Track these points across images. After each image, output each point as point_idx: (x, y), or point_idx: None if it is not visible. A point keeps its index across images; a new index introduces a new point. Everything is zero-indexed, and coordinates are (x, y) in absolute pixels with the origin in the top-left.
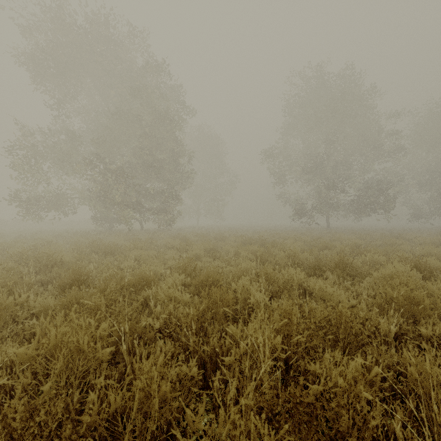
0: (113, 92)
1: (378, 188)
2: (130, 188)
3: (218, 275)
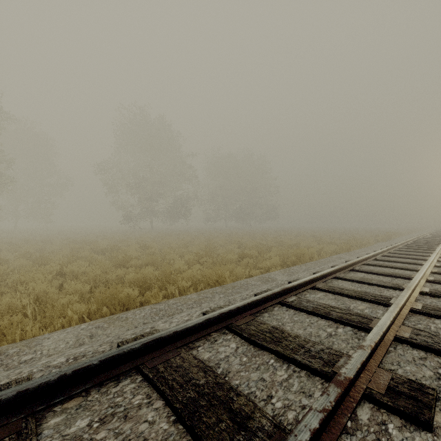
0: None
1: (181, 202)
2: None
3: (46, 256)
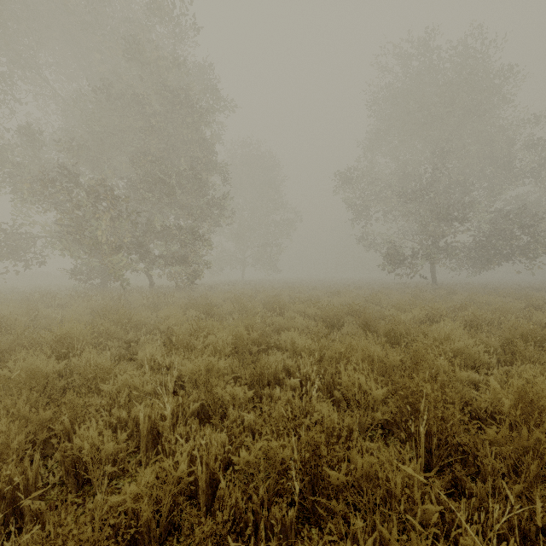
0: (96, 60)
1: (519, 223)
2: (122, 218)
3: None
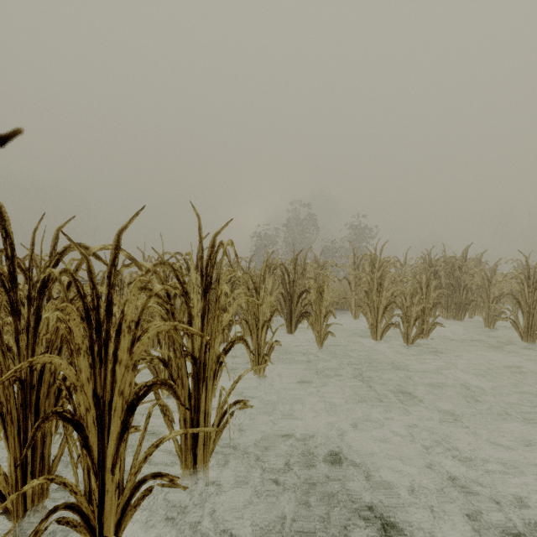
0: None
1: None
2: None
3: None
